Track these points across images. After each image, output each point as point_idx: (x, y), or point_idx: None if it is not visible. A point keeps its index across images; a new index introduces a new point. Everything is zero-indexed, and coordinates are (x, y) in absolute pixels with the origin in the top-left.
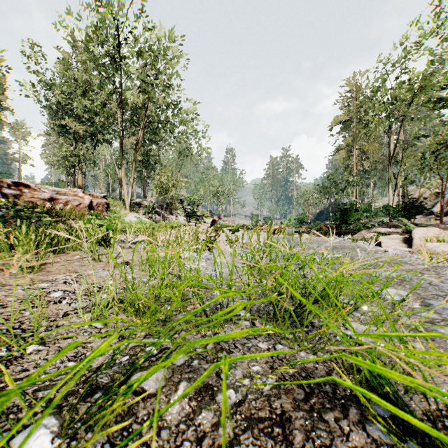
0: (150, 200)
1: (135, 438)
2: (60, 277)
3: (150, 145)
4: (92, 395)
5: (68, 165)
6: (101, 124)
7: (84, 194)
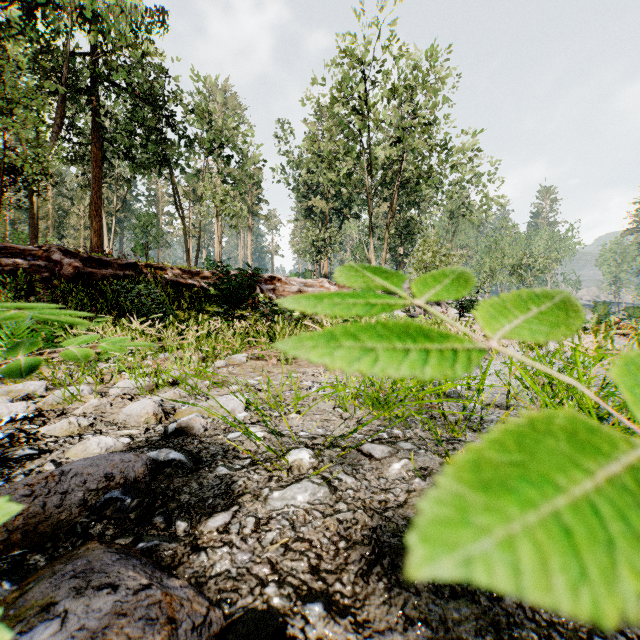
0: (407, 287)
1: (360, 475)
2: (309, 370)
3: (407, 211)
4: (333, 447)
5: (314, 252)
6: (347, 196)
7: (330, 284)
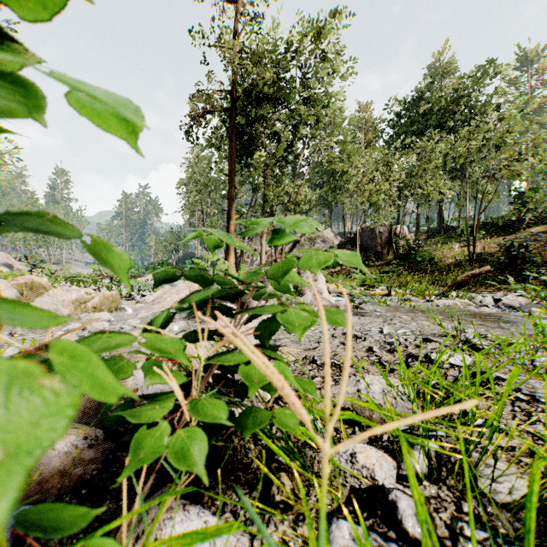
0: None
1: None
2: None
3: None
4: None
5: None
6: None
7: None
